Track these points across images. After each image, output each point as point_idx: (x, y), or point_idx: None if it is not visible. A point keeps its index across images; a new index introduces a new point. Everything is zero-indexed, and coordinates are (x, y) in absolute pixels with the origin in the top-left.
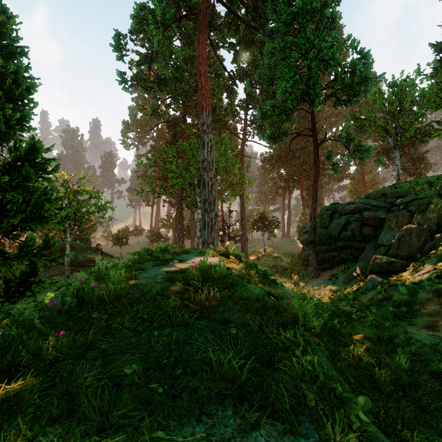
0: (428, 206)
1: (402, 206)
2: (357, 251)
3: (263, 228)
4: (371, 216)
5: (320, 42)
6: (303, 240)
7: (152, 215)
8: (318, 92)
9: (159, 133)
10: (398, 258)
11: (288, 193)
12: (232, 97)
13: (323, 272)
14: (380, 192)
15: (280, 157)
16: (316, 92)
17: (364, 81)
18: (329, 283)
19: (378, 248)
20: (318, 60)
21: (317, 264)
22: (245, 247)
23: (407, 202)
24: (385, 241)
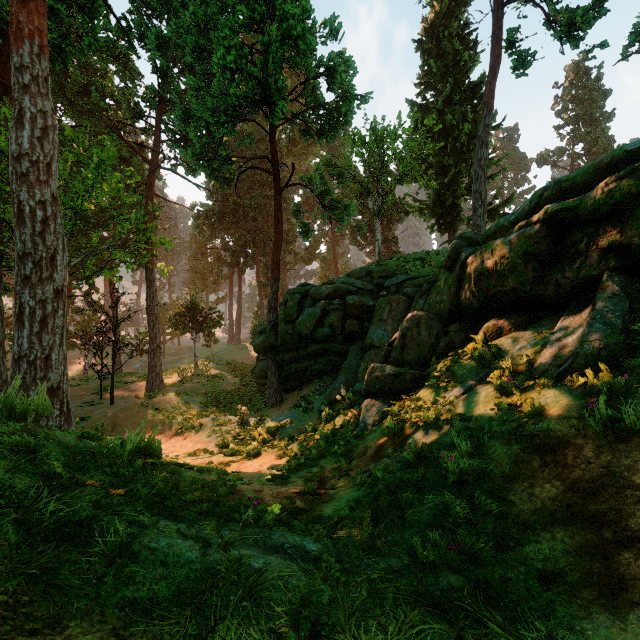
0: (430, 286)
1: (394, 288)
2: (338, 358)
3: (194, 327)
4: (357, 302)
5: (284, 6)
6: (258, 345)
7: None
8: (280, 94)
9: None
10: (405, 366)
11: (238, 274)
12: (128, 75)
13: (288, 394)
14: (364, 269)
15: (225, 215)
16: (278, 86)
17: (346, 97)
18: (299, 415)
19: (367, 351)
20: (281, 30)
21: (279, 382)
22: (156, 363)
23: (399, 283)
24: (376, 340)
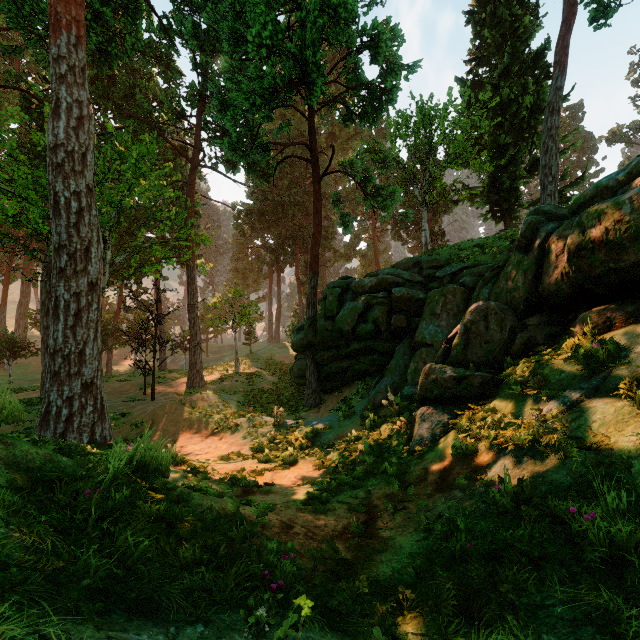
0: (496, 273)
1: (448, 279)
2: (382, 358)
3: (234, 325)
4: (405, 295)
5: None
6: (296, 343)
7: (4, 303)
8: (319, 72)
9: (22, 136)
10: (470, 367)
11: (277, 272)
12: (170, 75)
13: (328, 395)
14: (412, 259)
15: (265, 214)
16: (317, 59)
17: (392, 69)
18: (339, 419)
19: (416, 350)
20: None
21: (318, 382)
22: (197, 360)
23: (453, 273)
24: (428, 337)
